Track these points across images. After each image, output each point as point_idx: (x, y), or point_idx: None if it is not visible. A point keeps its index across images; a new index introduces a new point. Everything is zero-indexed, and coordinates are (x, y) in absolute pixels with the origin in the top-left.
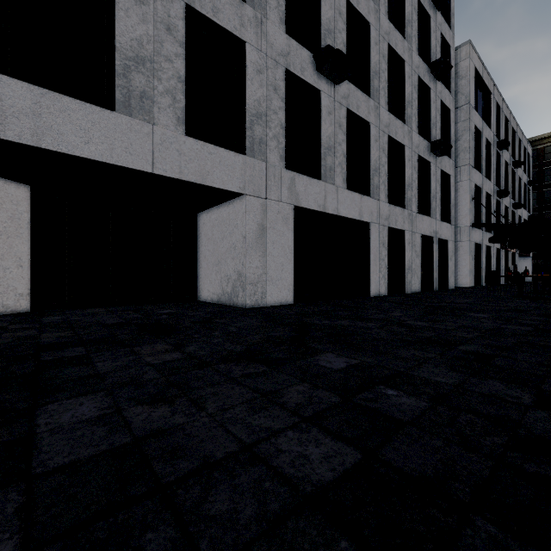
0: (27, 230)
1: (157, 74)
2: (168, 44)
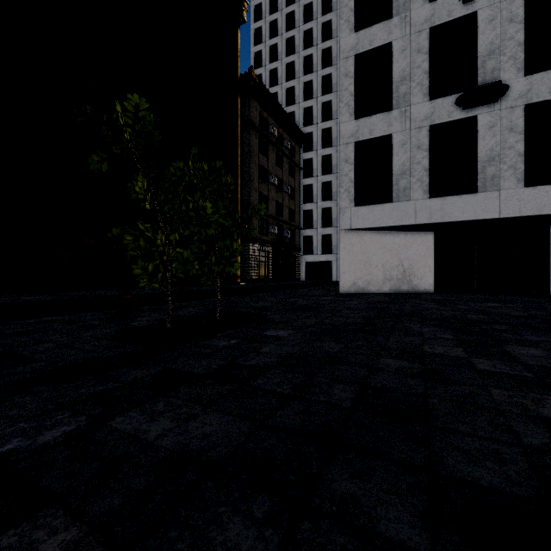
0: (432, 253)
1: (502, 160)
2: (510, 139)
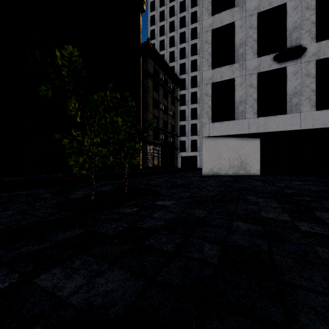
0: (259, 151)
1: (302, 94)
2: (307, 81)
